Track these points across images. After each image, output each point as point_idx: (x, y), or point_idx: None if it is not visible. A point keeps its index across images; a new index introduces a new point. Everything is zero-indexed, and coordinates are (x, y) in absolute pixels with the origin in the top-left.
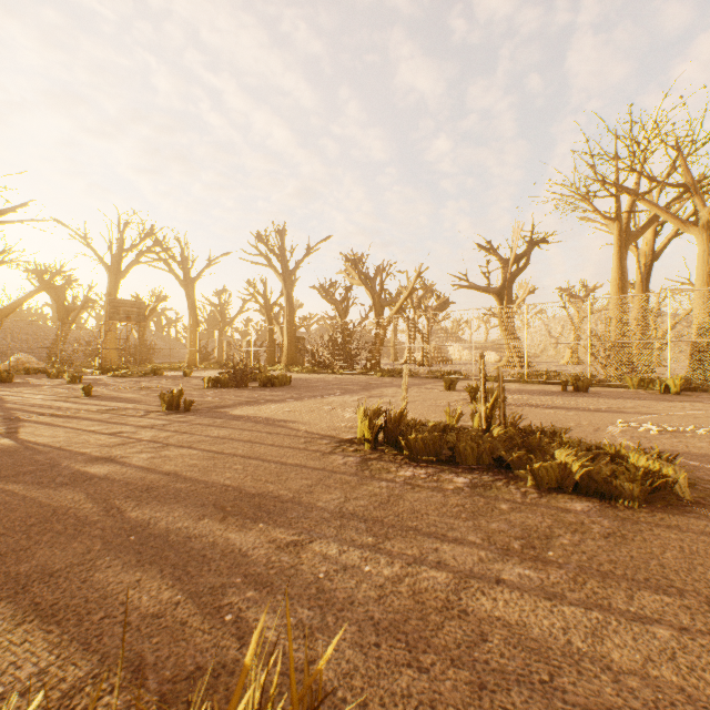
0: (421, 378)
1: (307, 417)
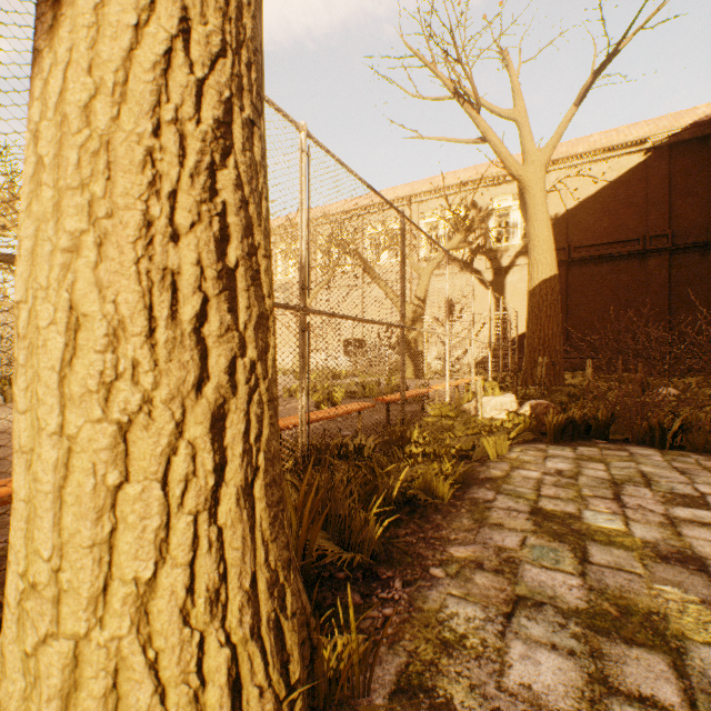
0: None
1: None
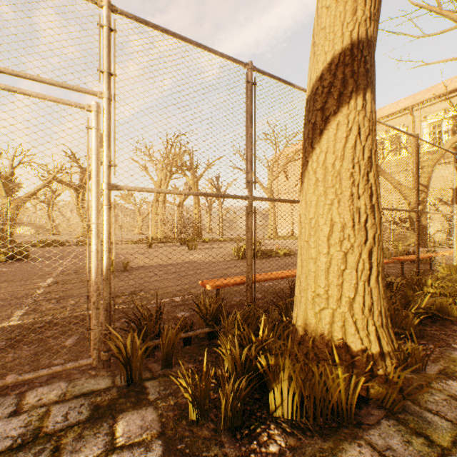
0: (83, 246)
1: (188, 260)
